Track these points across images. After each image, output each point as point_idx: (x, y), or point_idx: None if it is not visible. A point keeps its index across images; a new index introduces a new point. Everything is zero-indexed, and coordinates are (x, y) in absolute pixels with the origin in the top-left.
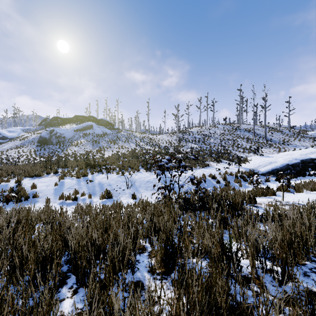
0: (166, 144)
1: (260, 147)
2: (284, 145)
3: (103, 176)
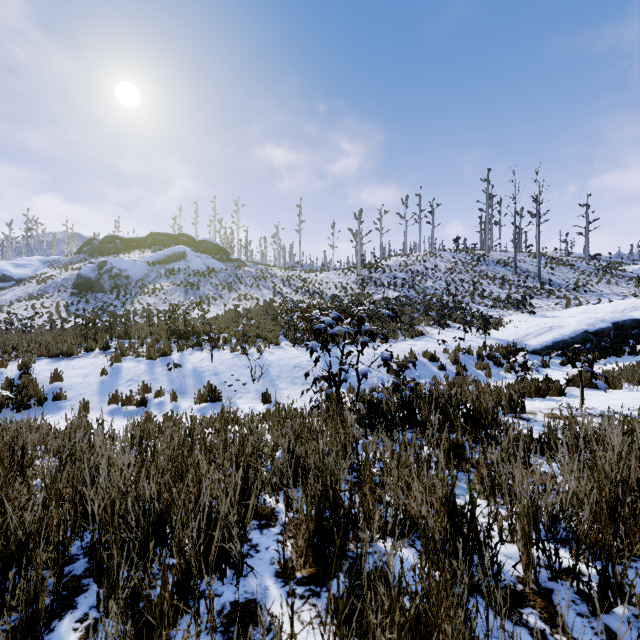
0: (336, 292)
1: (529, 297)
2: (577, 293)
3: (204, 355)
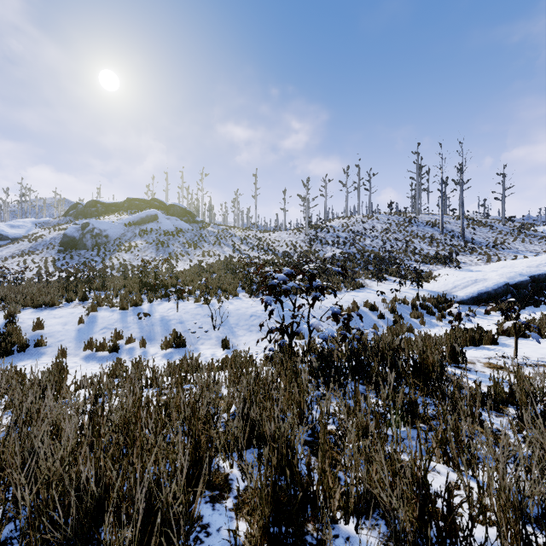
0: (287, 249)
1: (455, 254)
2: (496, 250)
3: (171, 305)
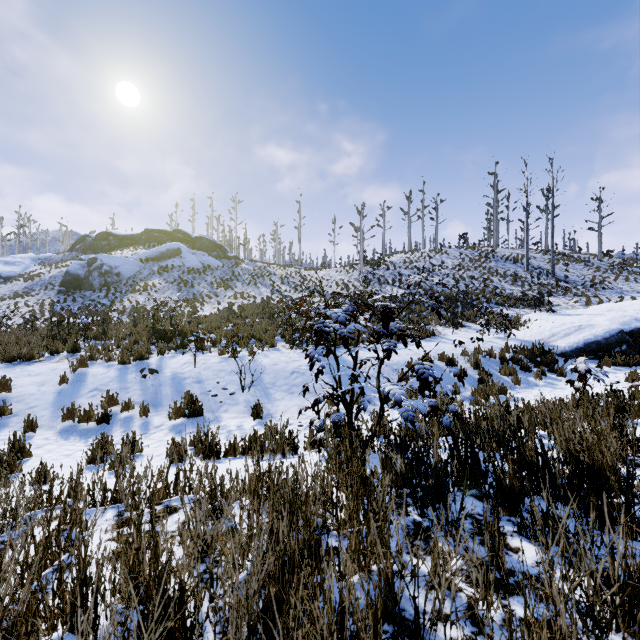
0: (337, 290)
1: (548, 294)
2: (595, 290)
3: (187, 358)
